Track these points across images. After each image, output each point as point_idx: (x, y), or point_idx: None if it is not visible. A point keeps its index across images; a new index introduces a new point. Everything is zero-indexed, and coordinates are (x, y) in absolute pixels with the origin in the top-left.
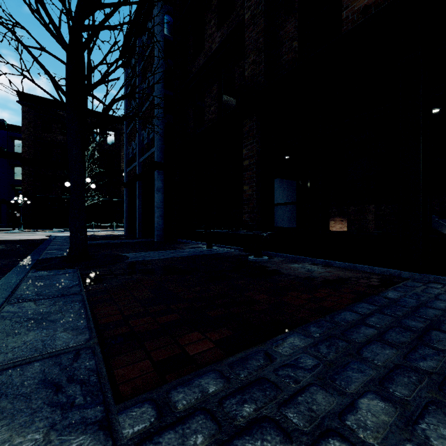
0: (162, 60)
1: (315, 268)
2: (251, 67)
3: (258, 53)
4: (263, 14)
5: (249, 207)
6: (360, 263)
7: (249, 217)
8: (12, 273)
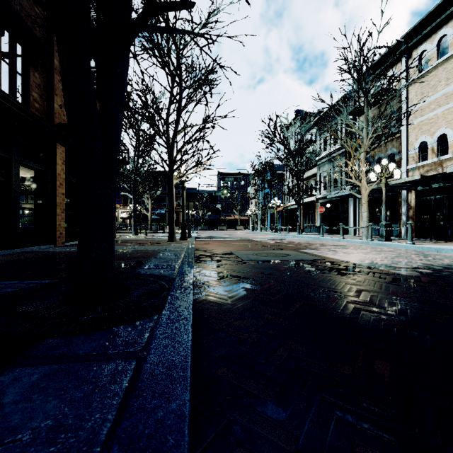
0: None
1: None
2: None
3: None
4: None
5: None
6: None
7: None
8: (190, 272)
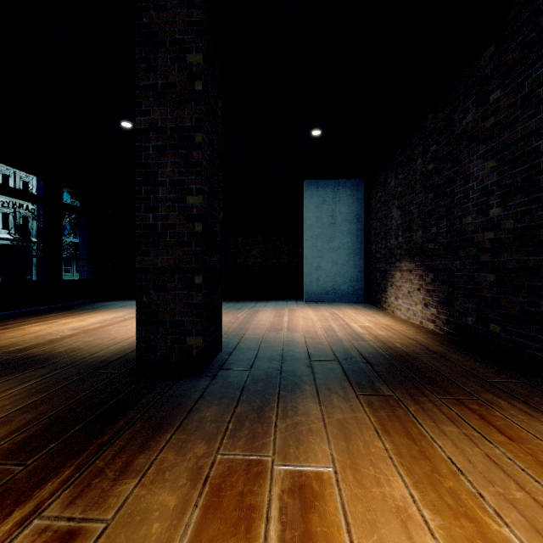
0: None
1: None
2: None
3: None
4: None
5: None
6: None
7: None
8: None
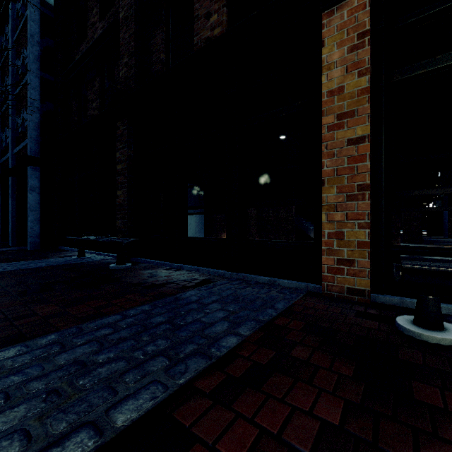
0: (38, 37)
1: (164, 273)
2: (125, 69)
3: (130, 56)
4: (134, 18)
5: (122, 213)
6: (203, 266)
7: (122, 223)
8: None
